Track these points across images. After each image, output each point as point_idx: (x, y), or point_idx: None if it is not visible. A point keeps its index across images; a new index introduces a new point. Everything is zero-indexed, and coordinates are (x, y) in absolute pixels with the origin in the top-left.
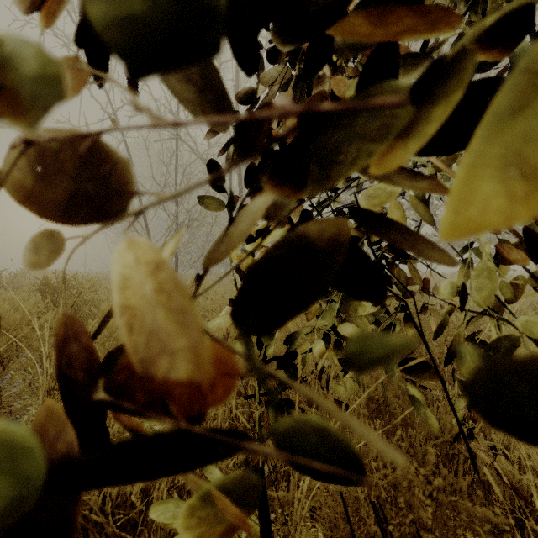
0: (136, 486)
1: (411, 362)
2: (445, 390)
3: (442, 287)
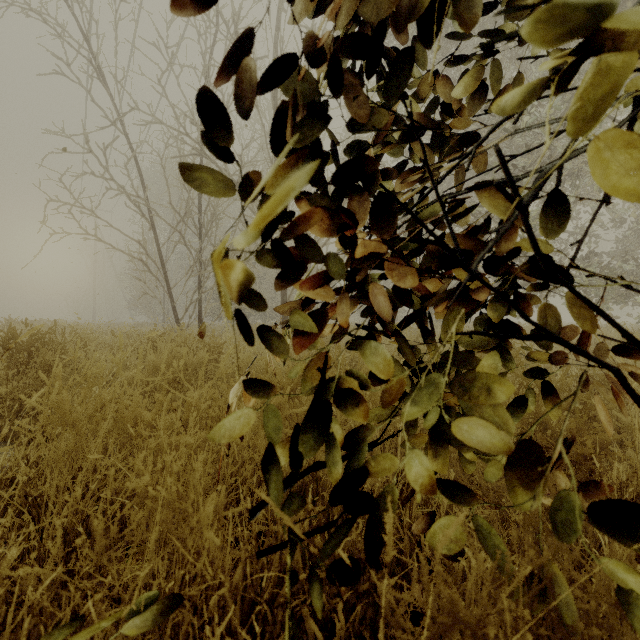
0: None
1: None
2: None
3: None
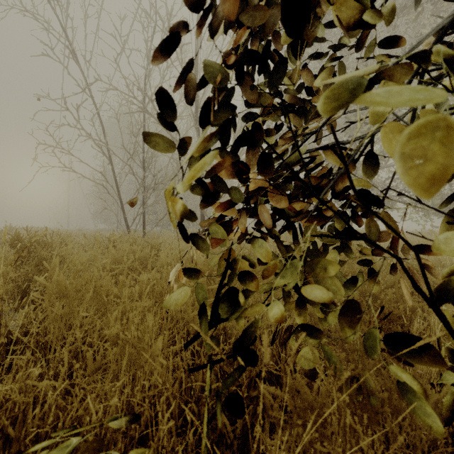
0: None
1: (418, 344)
2: None
3: (443, 240)
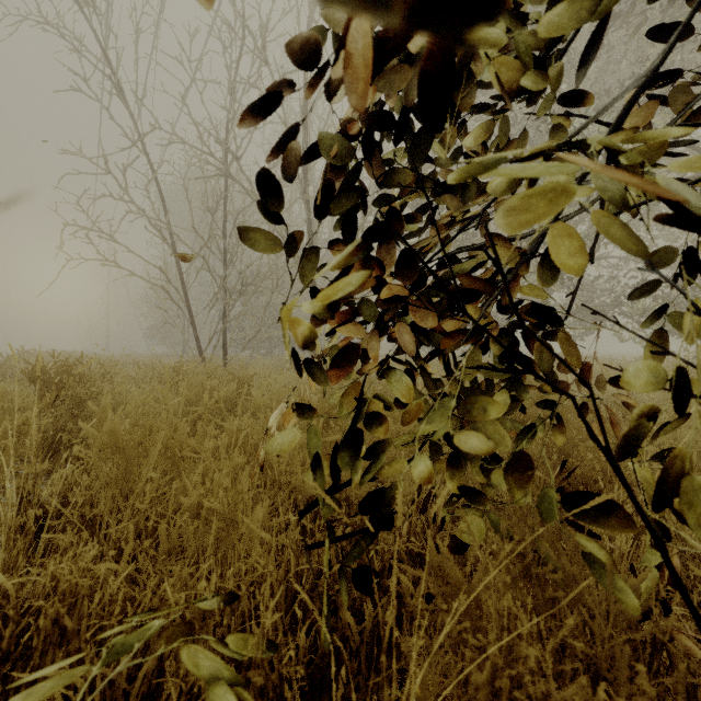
0: (132, 696)
1: (591, 502)
2: (665, 558)
3: (633, 372)
